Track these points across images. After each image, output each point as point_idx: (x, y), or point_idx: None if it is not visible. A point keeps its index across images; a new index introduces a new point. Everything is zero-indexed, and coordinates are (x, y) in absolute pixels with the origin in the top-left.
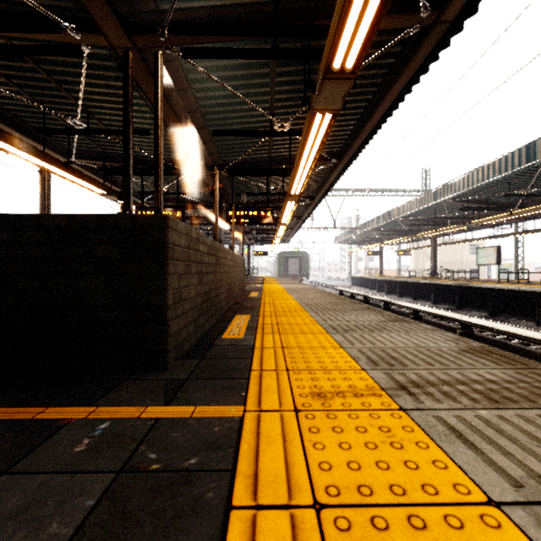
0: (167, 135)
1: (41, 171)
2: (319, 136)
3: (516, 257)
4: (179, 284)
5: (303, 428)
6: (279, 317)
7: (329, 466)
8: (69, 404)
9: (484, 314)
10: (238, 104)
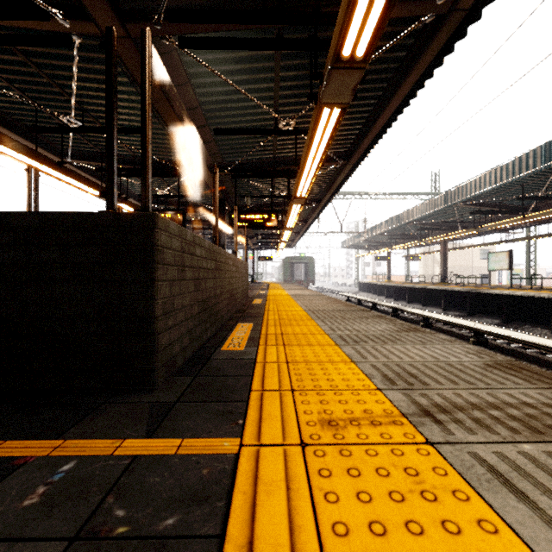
0: (167, 134)
1: (28, 169)
2: (327, 133)
3: (528, 262)
4: (171, 292)
5: (311, 469)
6: (284, 326)
7: (345, 528)
8: (33, 436)
9: (497, 321)
10: (241, 101)
